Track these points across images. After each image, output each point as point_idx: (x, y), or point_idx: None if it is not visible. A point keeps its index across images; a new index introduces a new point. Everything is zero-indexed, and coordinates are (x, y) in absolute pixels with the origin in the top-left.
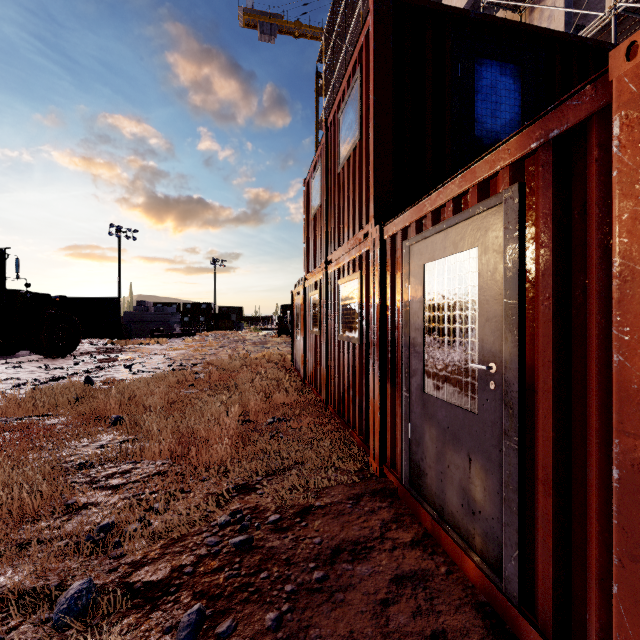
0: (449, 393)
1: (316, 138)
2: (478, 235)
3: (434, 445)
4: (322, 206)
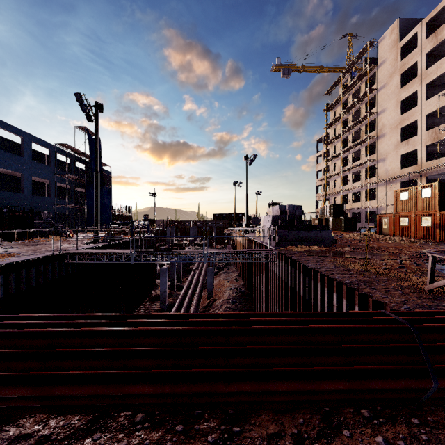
0: None
1: (326, 135)
2: None
3: None
4: (409, 200)
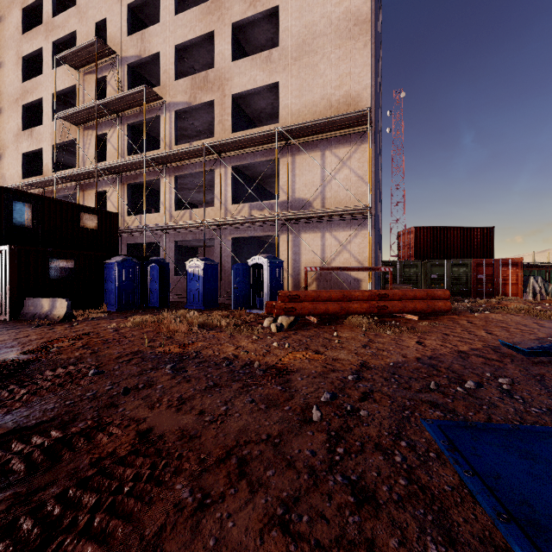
0: None
1: None
2: None
3: None
4: None
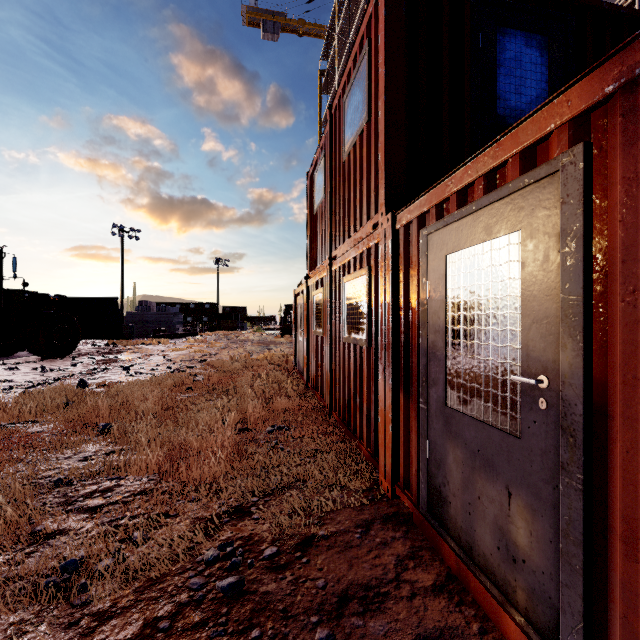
0: (480, 409)
1: (319, 136)
2: (521, 215)
3: (460, 470)
4: (326, 199)
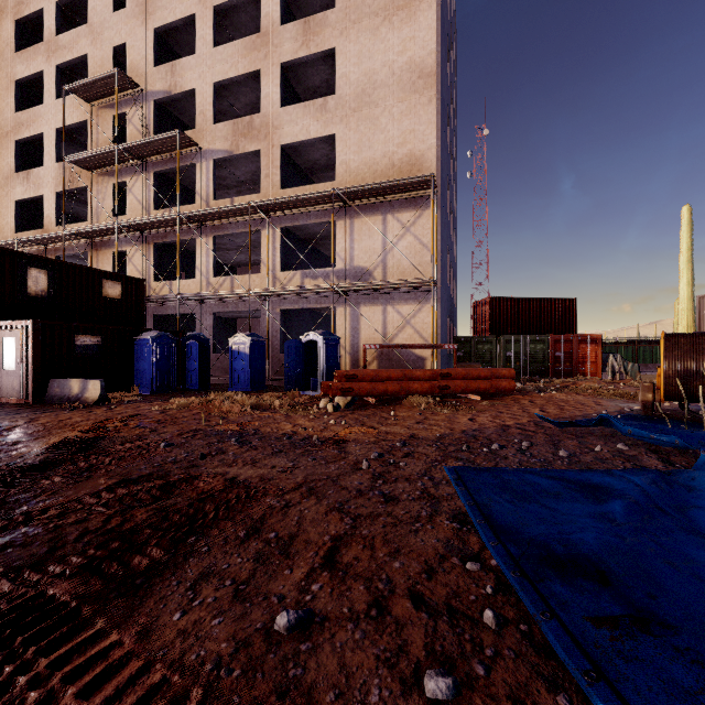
0: (10, 368)
1: None
2: (16, 335)
3: (6, 381)
4: None
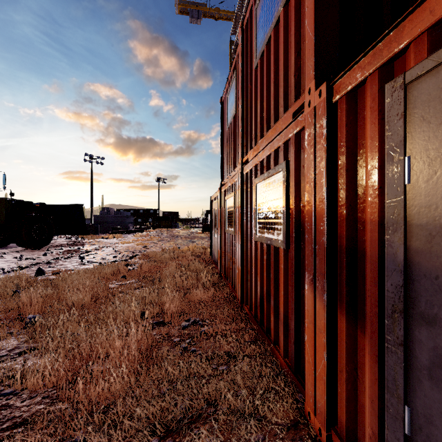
0: None
1: None
2: None
3: None
4: (237, 113)
